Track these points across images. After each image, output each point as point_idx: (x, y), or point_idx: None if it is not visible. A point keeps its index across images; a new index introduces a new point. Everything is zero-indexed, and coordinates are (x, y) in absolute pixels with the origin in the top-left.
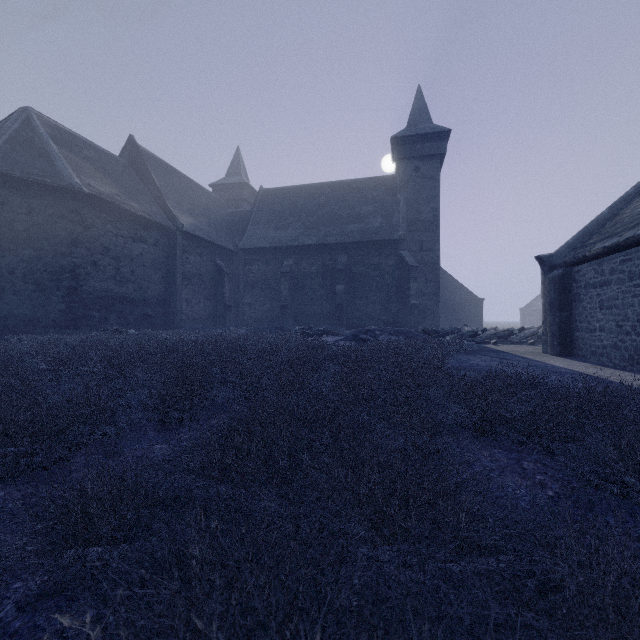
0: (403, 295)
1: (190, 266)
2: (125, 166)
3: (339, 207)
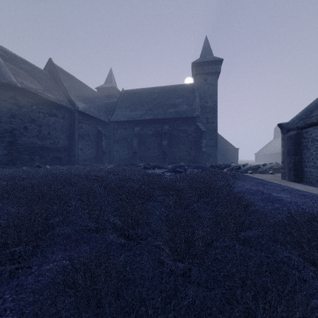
0: (198, 146)
1: (83, 130)
2: (46, 75)
3: (164, 99)
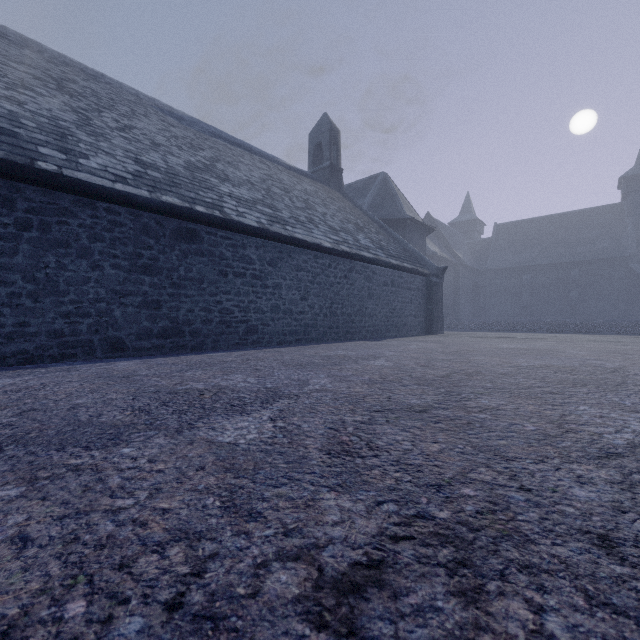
0: (633, 297)
1: (464, 284)
2: None
3: (568, 234)
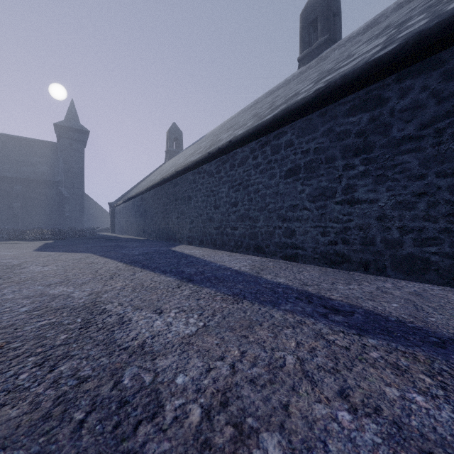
0: (61, 211)
1: None
2: None
3: (14, 153)
